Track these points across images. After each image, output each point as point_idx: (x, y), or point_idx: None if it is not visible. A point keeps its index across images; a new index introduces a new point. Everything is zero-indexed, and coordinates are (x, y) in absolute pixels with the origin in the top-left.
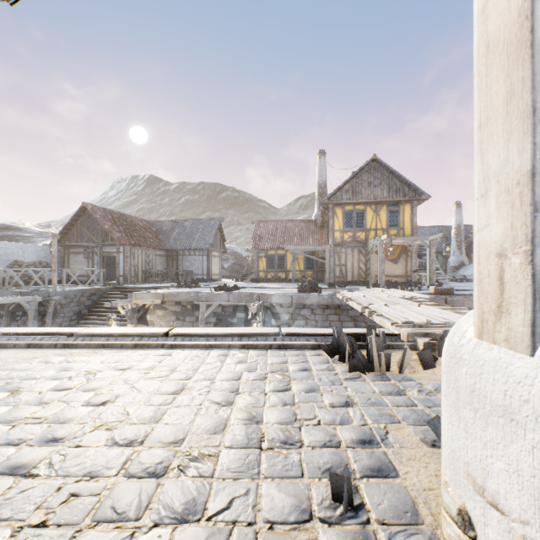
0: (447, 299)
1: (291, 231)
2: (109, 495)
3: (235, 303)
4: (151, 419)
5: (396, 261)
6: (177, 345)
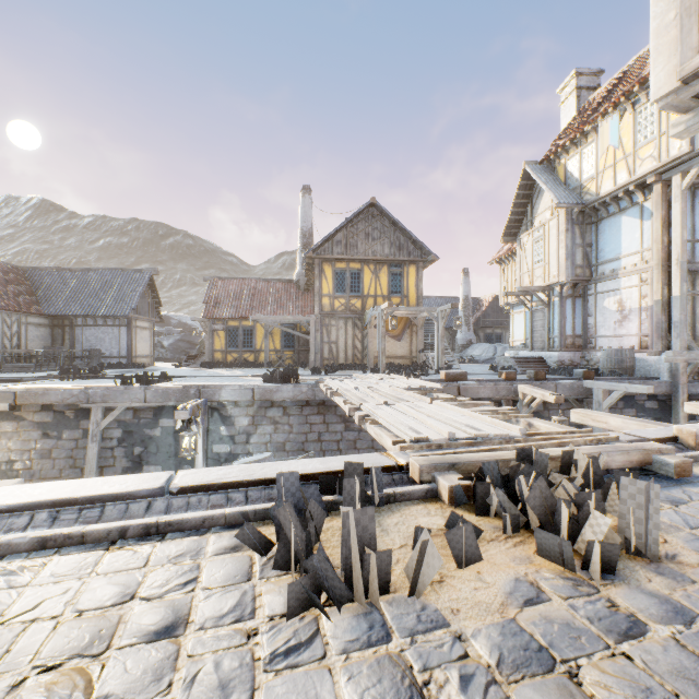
0: (460, 386)
1: (263, 294)
2: None
3: (158, 403)
4: None
5: (399, 338)
6: None
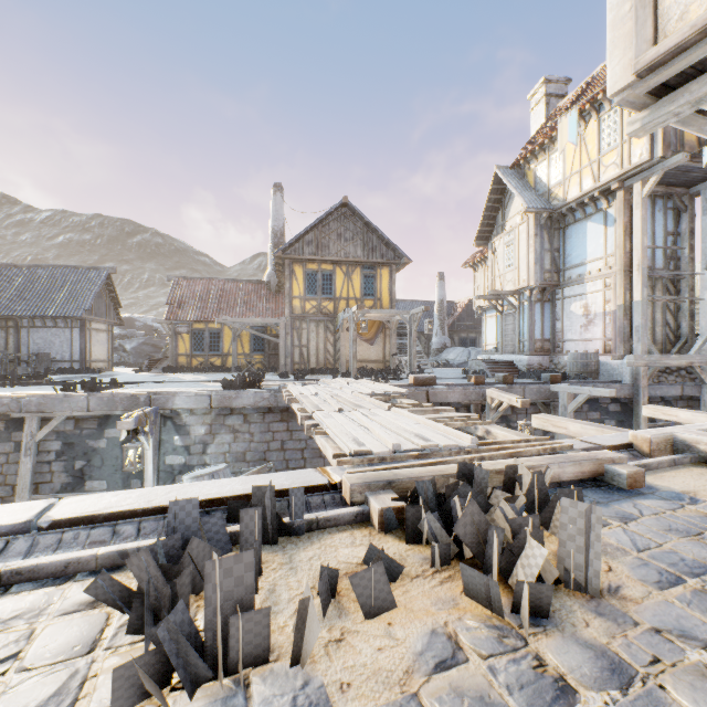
0: (429, 391)
1: (232, 296)
2: None
3: (104, 412)
4: None
5: (372, 342)
6: None
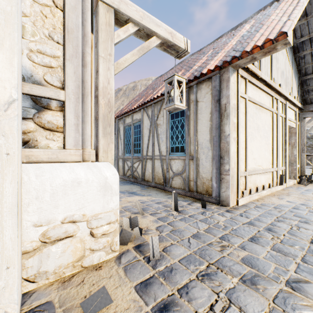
0: None
1: None
2: (219, 230)
3: None
4: (277, 249)
5: None
6: None
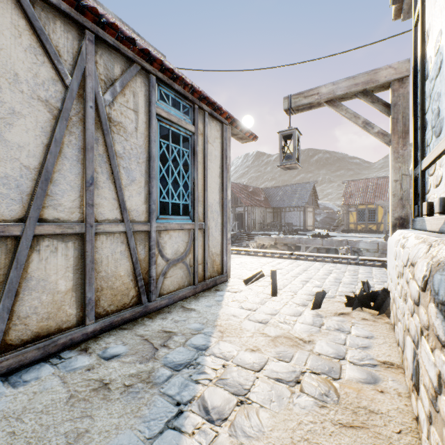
0: None
1: (382, 187)
2: (293, 282)
3: (327, 246)
4: (297, 274)
5: None
6: (298, 258)
